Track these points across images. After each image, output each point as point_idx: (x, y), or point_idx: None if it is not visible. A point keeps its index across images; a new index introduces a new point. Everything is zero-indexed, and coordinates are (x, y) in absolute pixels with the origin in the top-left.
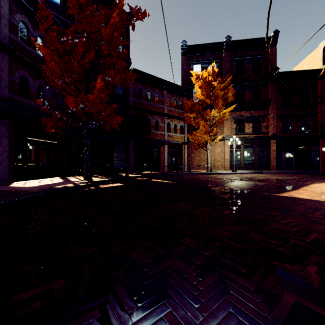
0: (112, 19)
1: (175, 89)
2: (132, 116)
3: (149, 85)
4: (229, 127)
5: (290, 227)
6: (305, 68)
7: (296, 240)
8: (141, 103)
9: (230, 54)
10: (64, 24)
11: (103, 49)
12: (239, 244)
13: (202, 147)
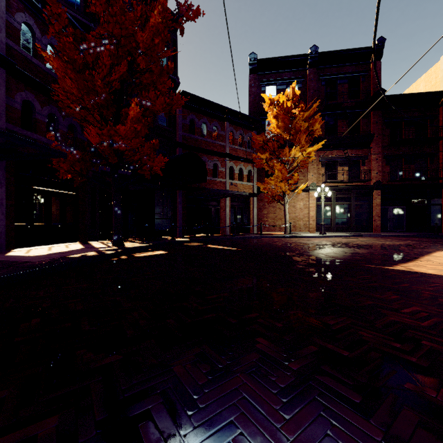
0: (152, 18)
1: (241, 117)
2: (180, 156)
3: (204, 114)
4: (316, 173)
5: (418, 319)
6: (421, 91)
7: (433, 343)
8: (193, 140)
9: (317, 71)
10: (85, 28)
11: (140, 62)
12: (344, 349)
13: (278, 199)
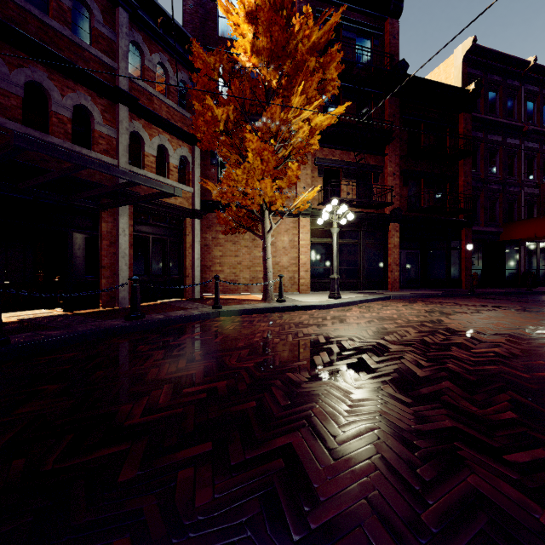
0: None
1: None
2: None
3: None
4: (310, 184)
5: None
6: None
7: None
8: None
9: (311, 2)
10: None
11: None
12: None
13: (248, 226)
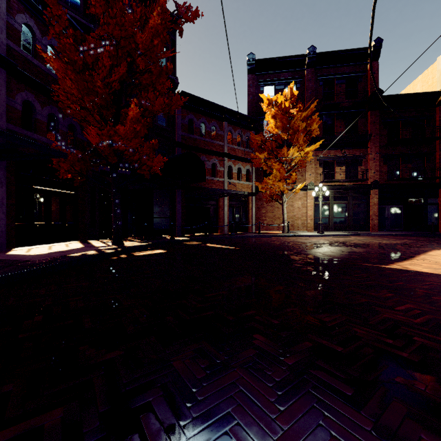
0: (152, 20)
1: (239, 118)
2: (179, 156)
3: (203, 114)
4: (314, 172)
5: (411, 317)
6: (418, 91)
7: (424, 339)
8: (192, 139)
9: (315, 71)
10: (85, 28)
11: (139, 63)
12: (338, 344)
13: (277, 199)
